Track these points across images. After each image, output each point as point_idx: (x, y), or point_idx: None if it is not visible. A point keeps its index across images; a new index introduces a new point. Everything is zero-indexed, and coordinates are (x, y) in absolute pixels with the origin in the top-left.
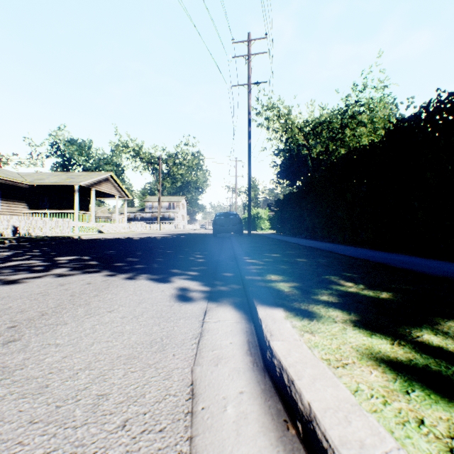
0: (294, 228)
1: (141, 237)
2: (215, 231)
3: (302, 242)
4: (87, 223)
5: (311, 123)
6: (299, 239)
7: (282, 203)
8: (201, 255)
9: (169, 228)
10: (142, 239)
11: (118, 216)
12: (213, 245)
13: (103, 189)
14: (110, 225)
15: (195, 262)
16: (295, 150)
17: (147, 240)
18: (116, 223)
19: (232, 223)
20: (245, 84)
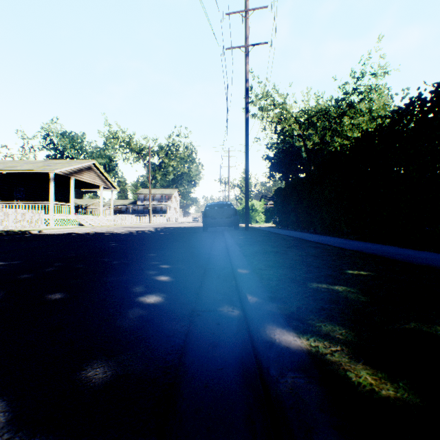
0: (301, 220)
1: (115, 232)
2: (205, 225)
3: (331, 242)
4: (65, 215)
5: (306, 112)
6: (314, 235)
7: (284, 191)
8: (167, 273)
9: (160, 221)
10: (113, 234)
11: (102, 208)
12: (199, 245)
13: (84, 178)
14: (93, 217)
15: (129, 315)
16: (290, 140)
17: (117, 236)
18: (101, 216)
19: (225, 215)
20: (242, 46)
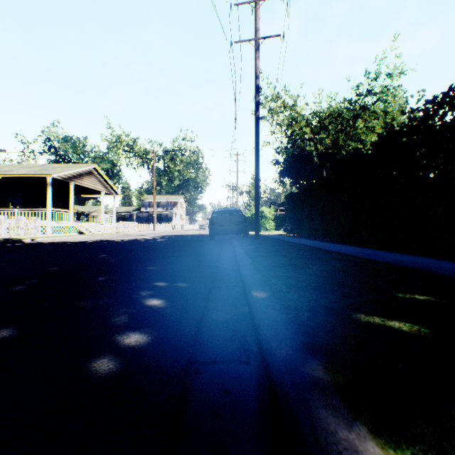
0: (316, 228)
1: (114, 241)
2: (212, 232)
3: (354, 252)
4: (63, 222)
5: (318, 114)
6: (332, 244)
7: (297, 197)
8: (161, 293)
9: (165, 229)
10: (111, 243)
11: (104, 215)
12: (204, 255)
13: (85, 183)
14: (94, 225)
15: (90, 372)
16: (301, 143)
17: (116, 245)
18: (102, 223)
19: (234, 222)
20: (251, 39)
